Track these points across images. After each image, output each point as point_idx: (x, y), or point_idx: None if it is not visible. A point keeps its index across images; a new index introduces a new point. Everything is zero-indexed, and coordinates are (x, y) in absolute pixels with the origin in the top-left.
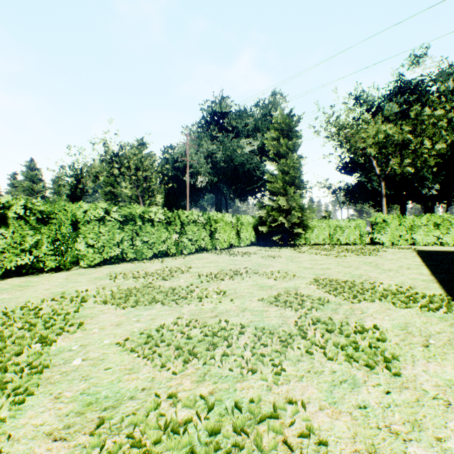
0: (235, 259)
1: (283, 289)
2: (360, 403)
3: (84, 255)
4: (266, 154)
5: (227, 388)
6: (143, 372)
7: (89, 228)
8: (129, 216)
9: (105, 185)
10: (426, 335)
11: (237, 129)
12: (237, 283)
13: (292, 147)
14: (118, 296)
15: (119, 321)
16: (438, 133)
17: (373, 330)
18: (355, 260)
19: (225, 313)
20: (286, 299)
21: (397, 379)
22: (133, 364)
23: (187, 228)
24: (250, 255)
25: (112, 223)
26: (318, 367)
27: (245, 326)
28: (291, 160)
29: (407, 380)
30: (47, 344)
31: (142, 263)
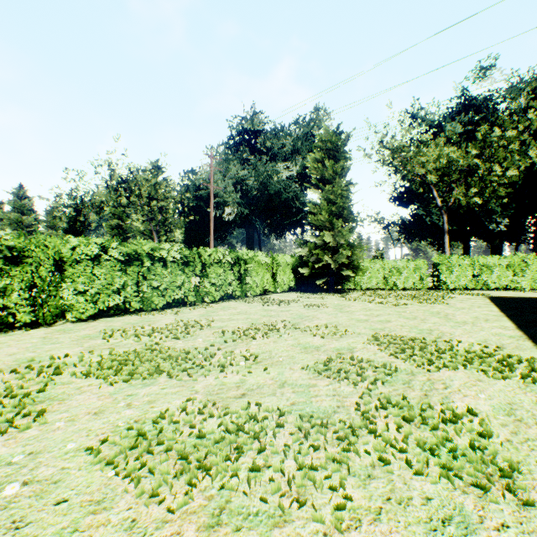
0: (270, 309)
1: (334, 350)
2: None
3: (71, 305)
4: (307, 182)
5: None
6: (119, 509)
7: (79, 270)
8: (133, 254)
9: (111, 217)
10: None
11: (272, 151)
12: (272, 342)
13: (340, 171)
14: (108, 365)
15: (101, 407)
16: (509, 157)
17: (468, 416)
18: (418, 310)
19: (257, 390)
20: (340, 366)
21: (530, 512)
22: (105, 492)
23: (210, 269)
24: (288, 304)
25: (110, 263)
26: (401, 489)
27: (285, 412)
28: (339, 187)
29: None
30: None
31: (151, 315)
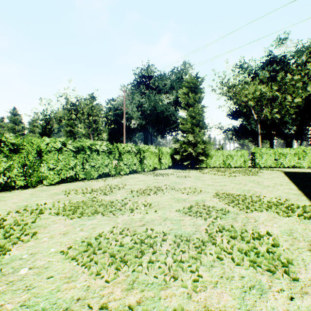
0: (157, 178)
1: (194, 201)
2: (270, 310)
3: (46, 176)
4: (179, 105)
5: (152, 296)
6: (80, 281)
7: (50, 156)
8: (80, 147)
9: (66, 126)
10: (309, 240)
11: (159, 87)
12: (159, 197)
13: (197, 99)
14: (69, 209)
15: (66, 230)
16: (296, 91)
17: (267, 236)
18: (242, 179)
19: (151, 222)
20: (197, 209)
21: (296, 283)
22: (72, 273)
23: (123, 156)
24: (168, 175)
25: (68, 152)
26: (228, 272)
27: (167, 234)
28: (197, 108)
29: (305, 285)
30: (2, 253)
31: (90, 182)
